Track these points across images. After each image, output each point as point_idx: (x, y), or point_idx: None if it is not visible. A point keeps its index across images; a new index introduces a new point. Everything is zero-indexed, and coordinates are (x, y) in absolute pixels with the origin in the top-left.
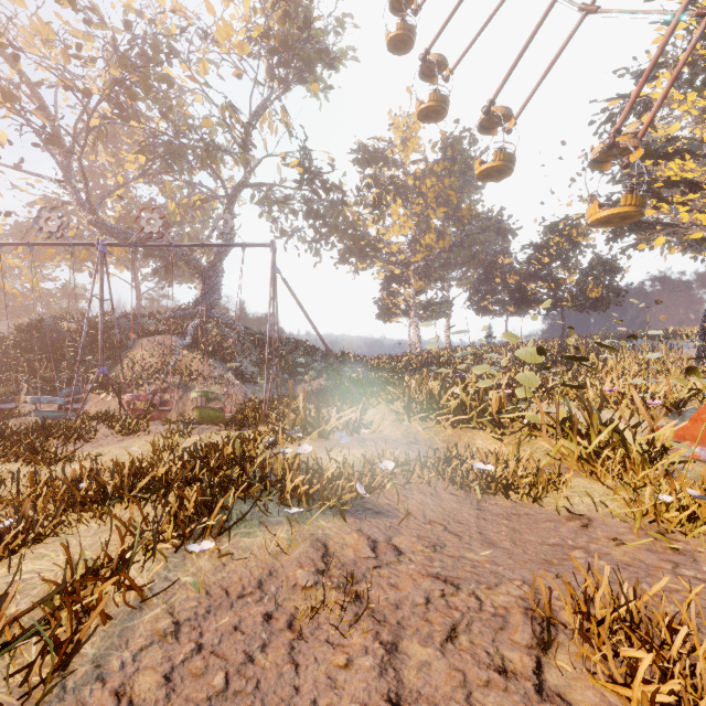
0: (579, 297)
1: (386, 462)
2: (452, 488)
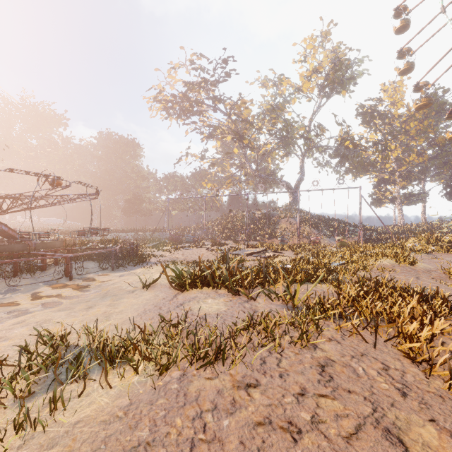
0: None
1: (432, 248)
2: (451, 254)
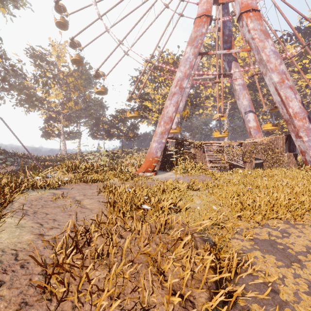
0: (127, 135)
1: (65, 178)
2: (84, 183)
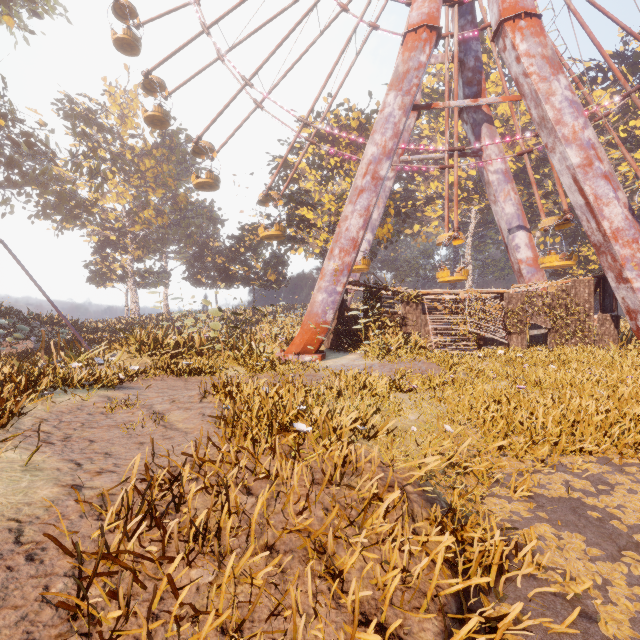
0: (264, 278)
1: (134, 367)
2: (172, 376)
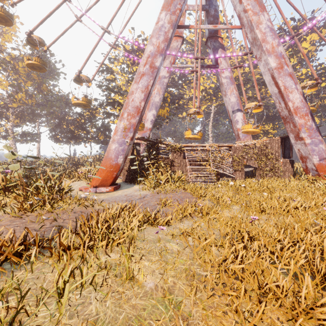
0: (97, 138)
1: None
2: None
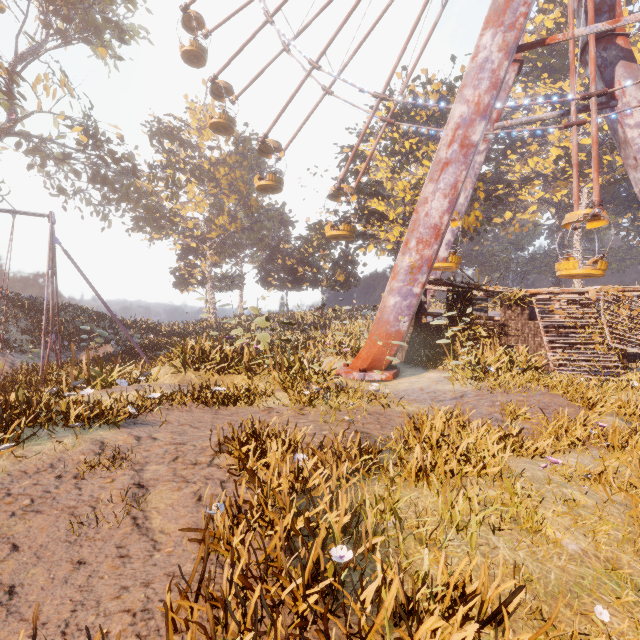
0: (333, 279)
1: (155, 394)
2: (202, 405)
